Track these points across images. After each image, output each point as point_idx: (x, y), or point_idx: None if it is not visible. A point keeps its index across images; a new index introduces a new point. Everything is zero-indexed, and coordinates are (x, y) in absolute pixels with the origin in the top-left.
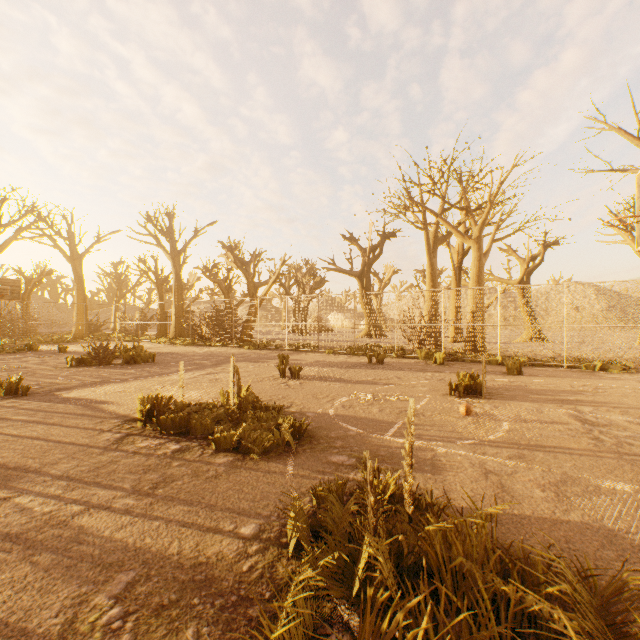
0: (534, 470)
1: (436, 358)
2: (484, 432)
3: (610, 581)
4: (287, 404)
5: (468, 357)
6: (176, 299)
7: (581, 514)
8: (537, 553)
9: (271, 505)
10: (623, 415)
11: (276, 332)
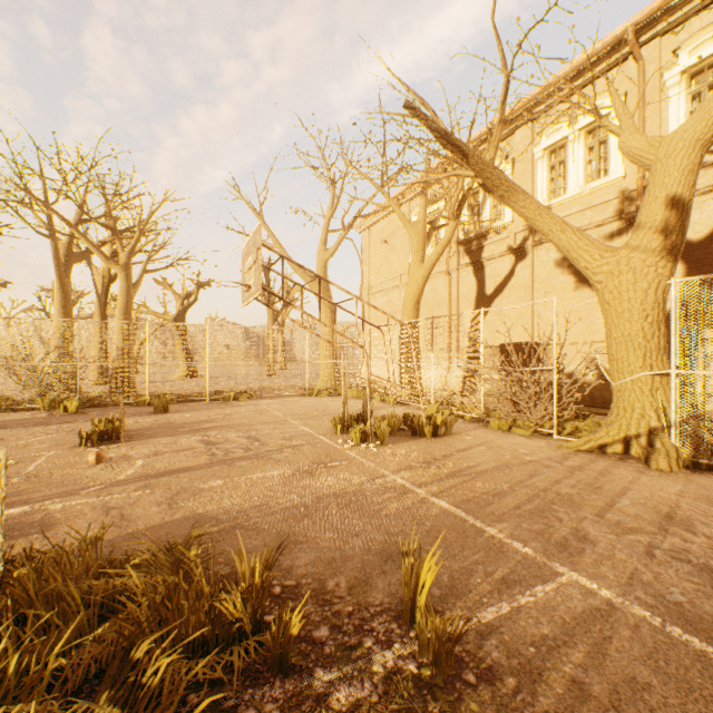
0: (157, 493)
1: (68, 406)
2: (116, 474)
3: (184, 541)
4: None
5: (113, 400)
6: None
7: (185, 511)
8: (134, 547)
9: None
10: (237, 432)
11: None
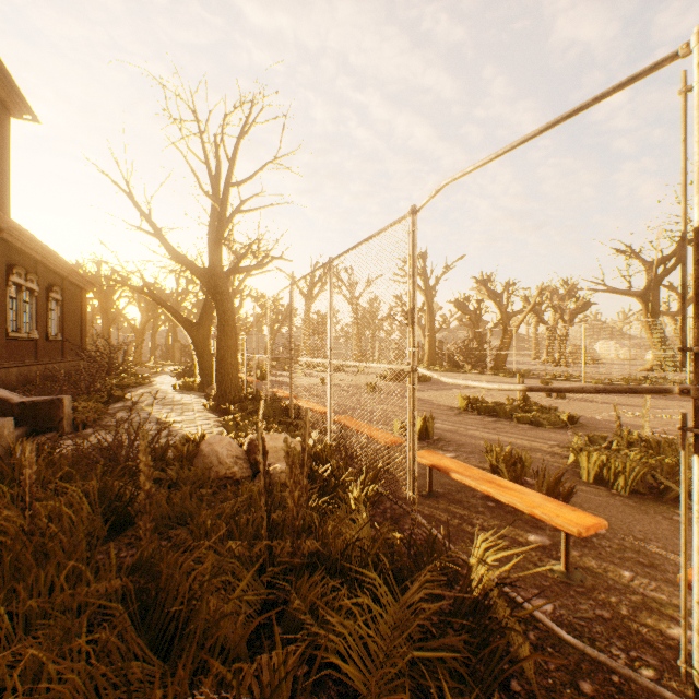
0: None
1: None
2: None
3: None
4: (558, 411)
5: None
6: (428, 331)
7: None
8: None
9: (561, 440)
10: None
11: (525, 363)
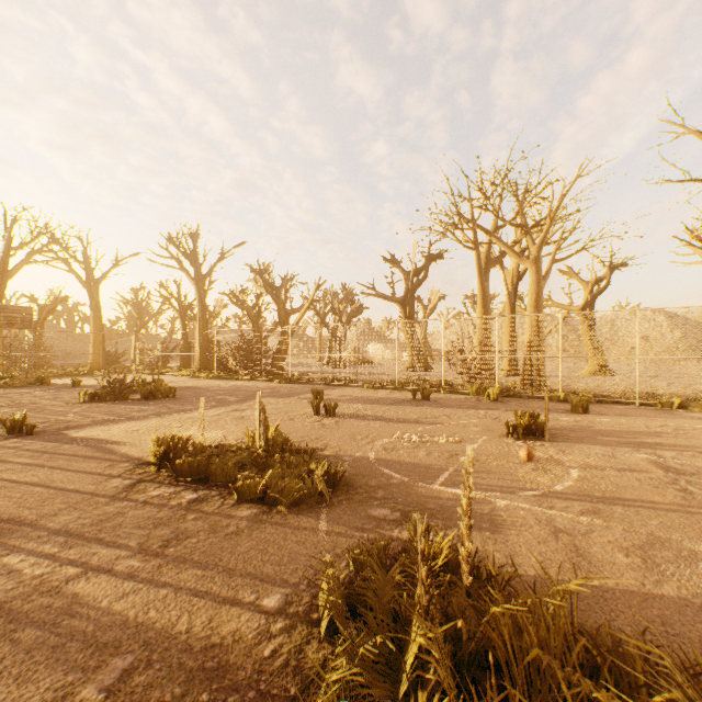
0: (613, 529)
1: (489, 394)
2: (550, 481)
3: None
4: (321, 446)
5: (525, 393)
6: (200, 328)
7: (677, 587)
8: (633, 644)
9: (300, 570)
10: None
11: (310, 364)
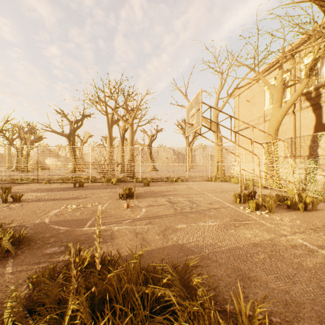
0: (155, 227)
1: (113, 181)
2: (135, 214)
3: (183, 266)
4: (8, 221)
5: (128, 180)
6: None
7: (172, 241)
8: (159, 266)
9: None
10: (182, 198)
11: (0, 171)
